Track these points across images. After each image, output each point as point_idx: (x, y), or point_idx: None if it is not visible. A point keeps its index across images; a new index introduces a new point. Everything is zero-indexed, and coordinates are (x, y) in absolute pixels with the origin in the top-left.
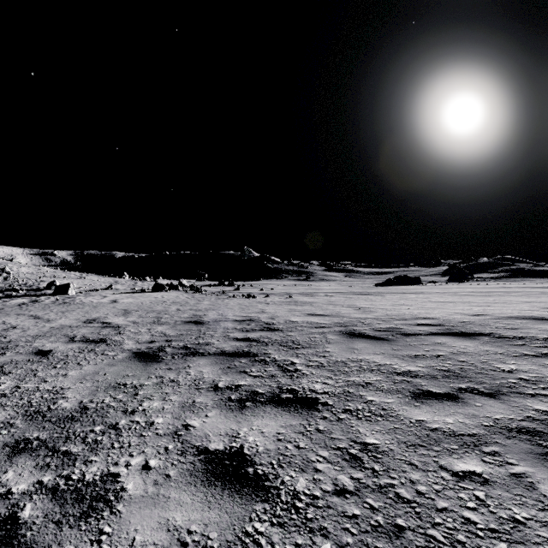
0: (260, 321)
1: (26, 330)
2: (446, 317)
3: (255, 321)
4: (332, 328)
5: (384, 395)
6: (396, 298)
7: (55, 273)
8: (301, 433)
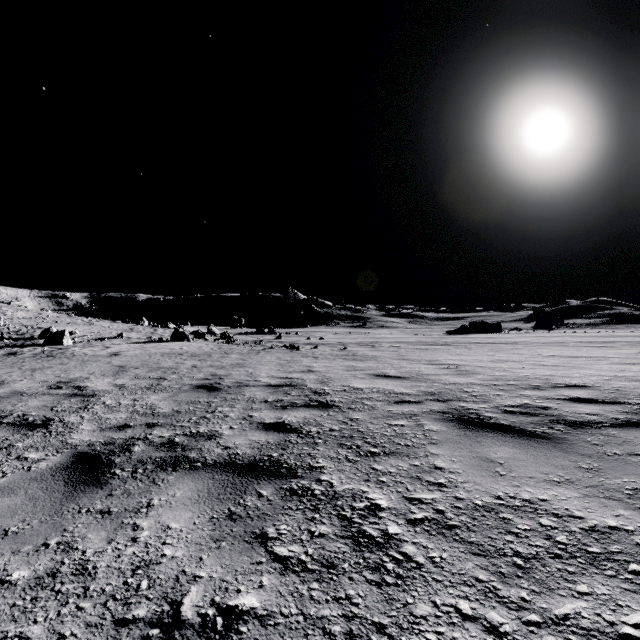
0: (305, 387)
1: None
2: (606, 384)
3: (297, 387)
4: (424, 404)
5: None
6: (489, 350)
7: (58, 318)
8: None
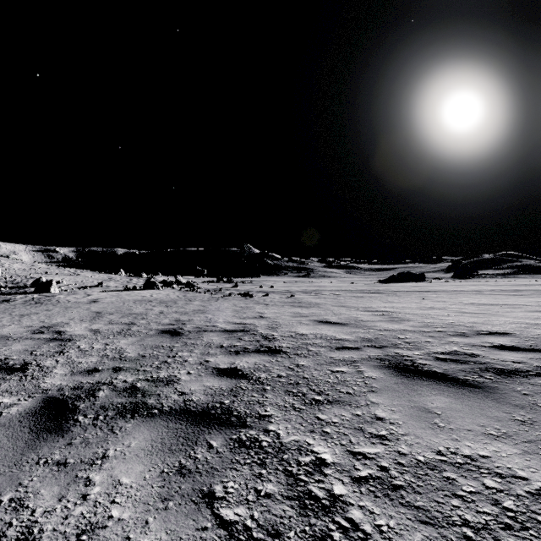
0: (256, 333)
1: None
2: (525, 332)
3: (250, 333)
4: (363, 351)
5: None
6: (416, 298)
7: (48, 269)
8: None
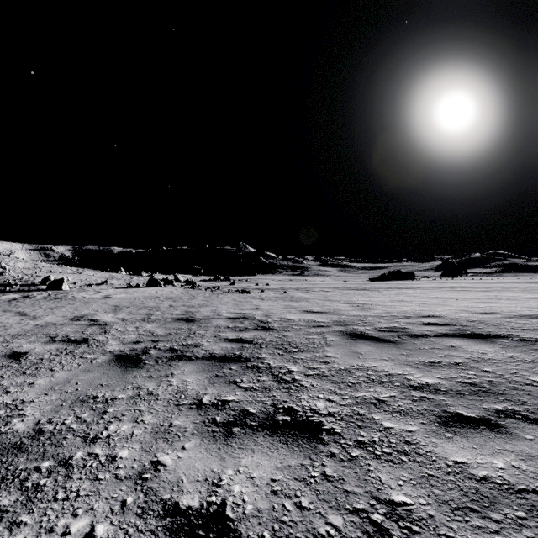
0: (254, 319)
1: (8, 329)
2: (452, 315)
3: (249, 319)
4: (331, 327)
5: (403, 419)
6: (394, 293)
7: (51, 268)
8: (303, 481)
